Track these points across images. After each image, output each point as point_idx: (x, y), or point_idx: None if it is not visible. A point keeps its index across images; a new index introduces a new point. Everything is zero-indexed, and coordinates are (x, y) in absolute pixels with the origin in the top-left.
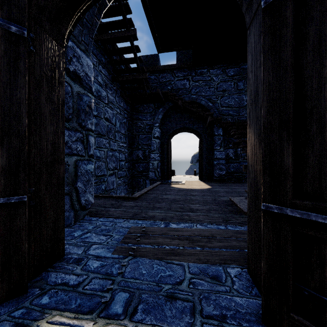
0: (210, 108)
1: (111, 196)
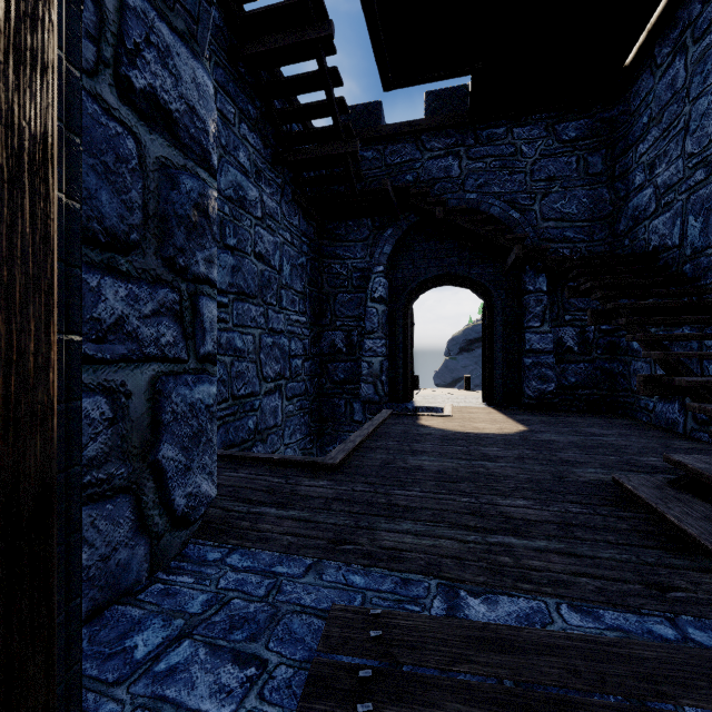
0: (515, 225)
1: (269, 460)
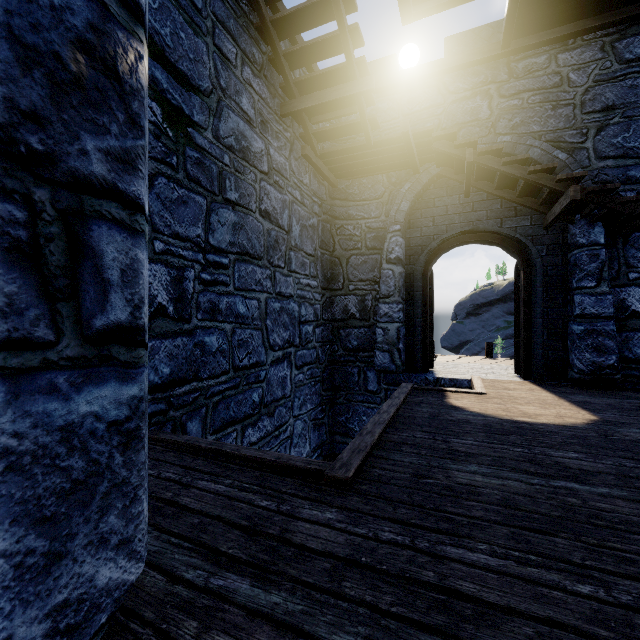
0: (561, 167)
1: (261, 461)
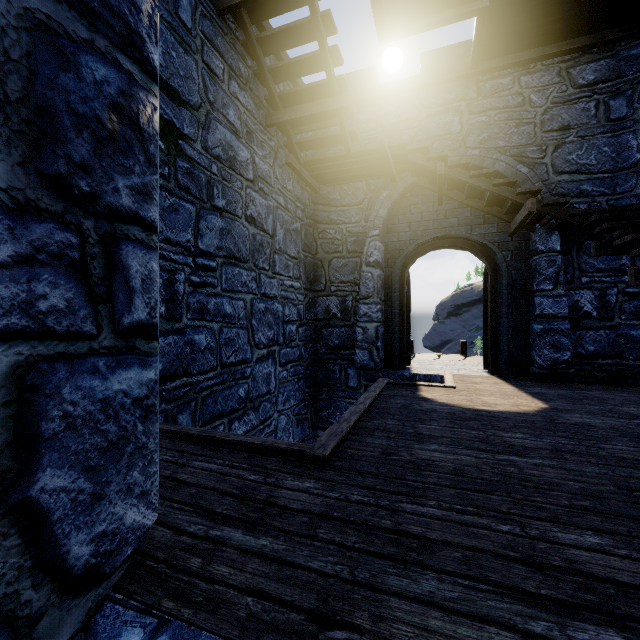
0: (523, 180)
1: (249, 445)
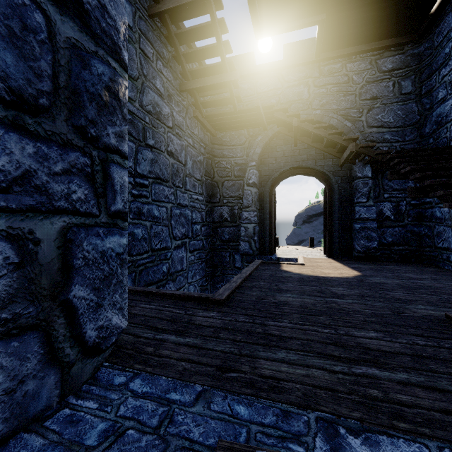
0: (348, 131)
1: (174, 295)
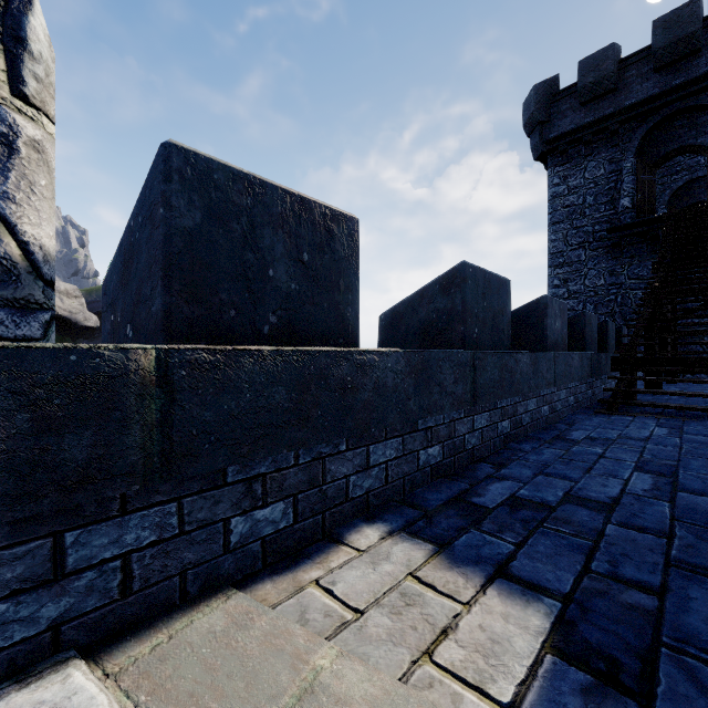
0: None
1: None
